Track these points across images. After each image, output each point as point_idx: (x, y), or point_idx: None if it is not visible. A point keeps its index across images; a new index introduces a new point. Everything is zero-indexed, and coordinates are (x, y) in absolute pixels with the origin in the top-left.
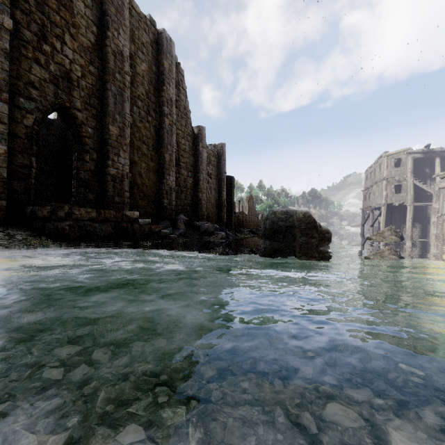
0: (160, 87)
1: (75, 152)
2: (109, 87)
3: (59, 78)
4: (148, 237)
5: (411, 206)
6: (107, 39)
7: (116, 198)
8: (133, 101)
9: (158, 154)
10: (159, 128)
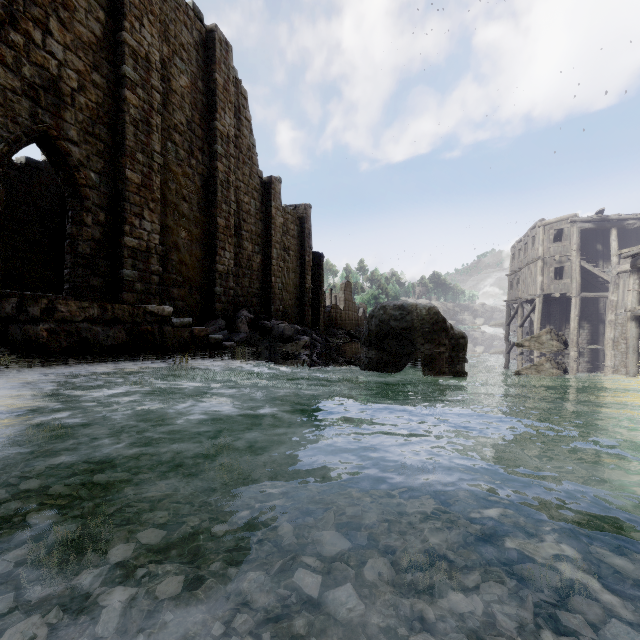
0: (210, 114)
1: (68, 210)
2: (126, 108)
3: (39, 90)
4: (188, 346)
5: (578, 298)
6: (122, 32)
7: (137, 285)
8: (166, 134)
9: (206, 216)
10: (209, 178)
